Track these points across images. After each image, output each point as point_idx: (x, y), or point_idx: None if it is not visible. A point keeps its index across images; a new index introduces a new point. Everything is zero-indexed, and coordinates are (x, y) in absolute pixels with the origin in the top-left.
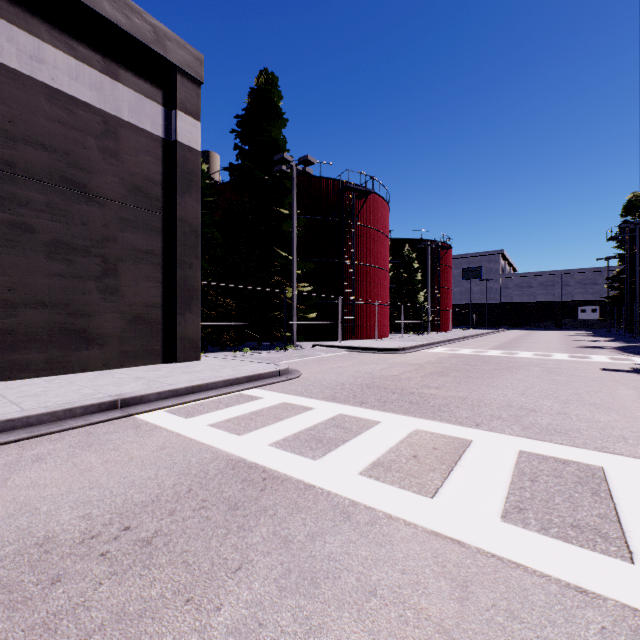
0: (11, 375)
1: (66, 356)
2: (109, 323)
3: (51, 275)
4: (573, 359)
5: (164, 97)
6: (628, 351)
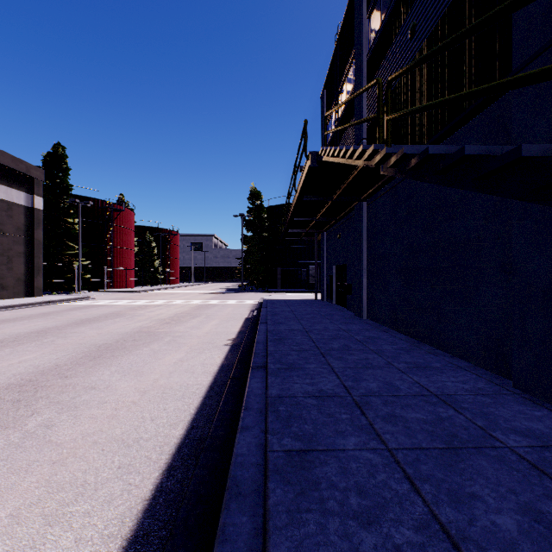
0: None
1: None
2: (10, 281)
3: None
4: (201, 292)
5: (28, 190)
6: (228, 289)
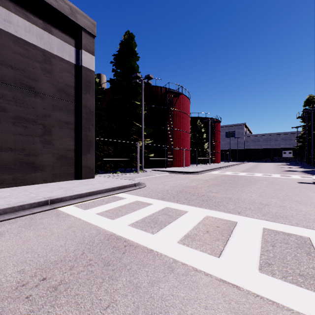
0: None
1: (23, 176)
2: (46, 159)
3: (15, 134)
4: (282, 177)
5: (75, 43)
6: (309, 173)
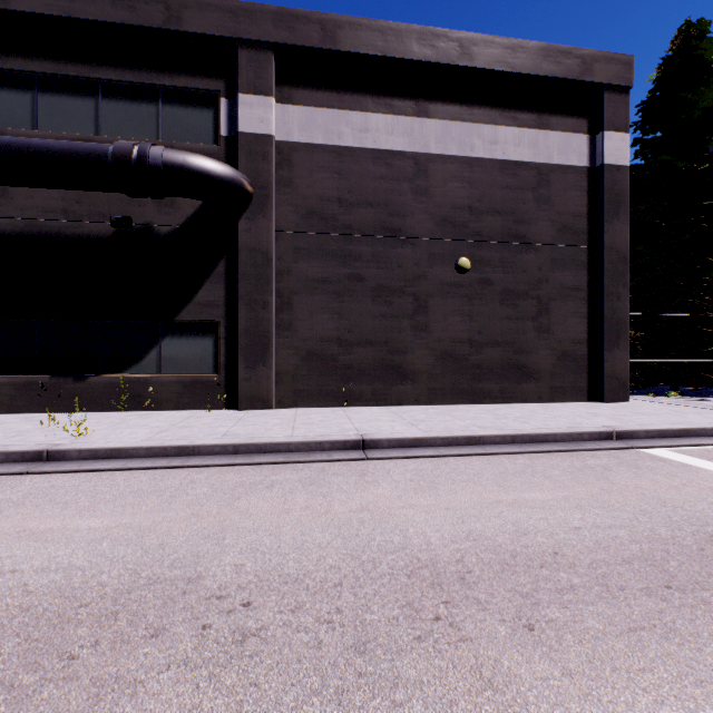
0: (479, 400)
1: (511, 388)
2: (541, 359)
3: (502, 319)
4: None
5: (588, 124)
6: None
